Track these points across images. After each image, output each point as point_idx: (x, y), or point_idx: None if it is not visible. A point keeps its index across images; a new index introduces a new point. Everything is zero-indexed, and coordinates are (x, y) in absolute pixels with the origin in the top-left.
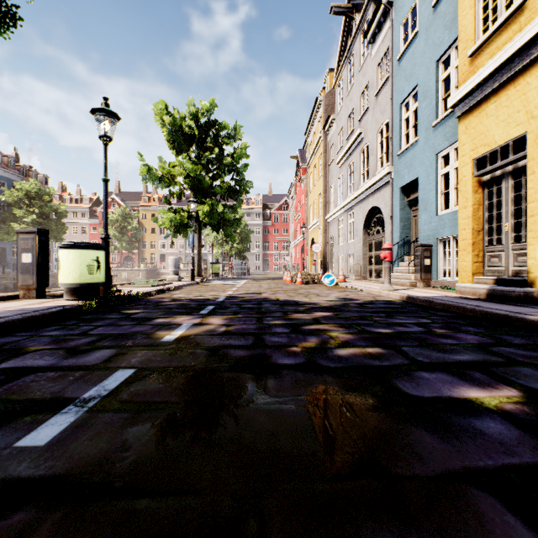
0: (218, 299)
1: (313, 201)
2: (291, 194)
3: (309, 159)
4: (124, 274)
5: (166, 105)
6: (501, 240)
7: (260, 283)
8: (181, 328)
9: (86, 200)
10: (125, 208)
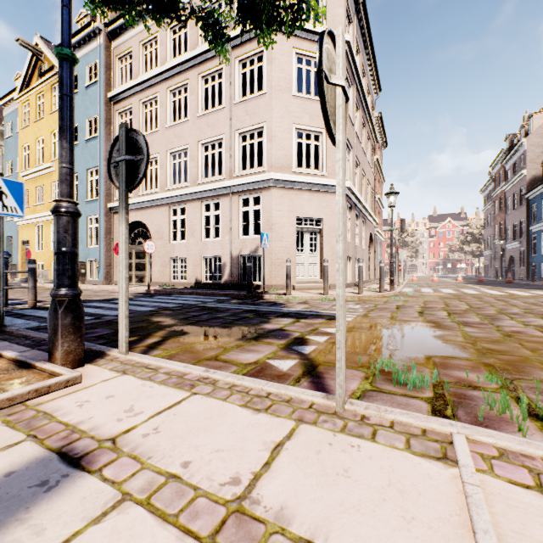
0: None
1: None
2: None
3: None
4: None
5: None
6: None
7: None
8: None
9: None
10: None
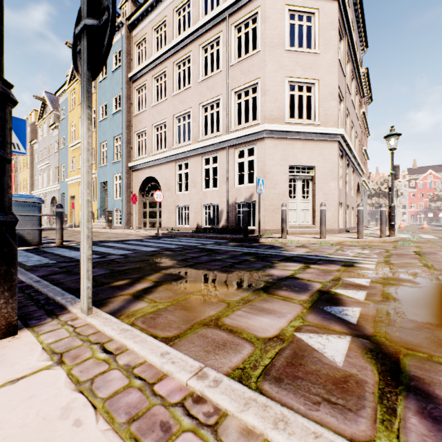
0: None
1: (23, 179)
2: None
3: None
4: None
5: None
6: None
7: None
8: None
9: None
10: None
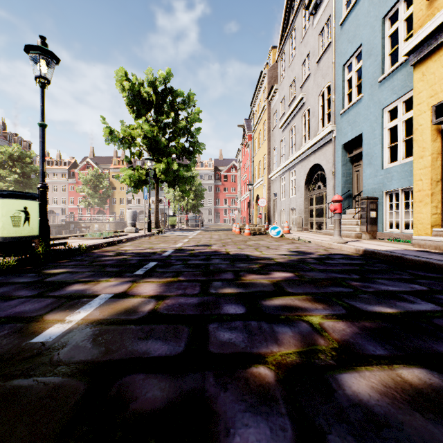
0: (164, 253)
1: (258, 162)
2: (238, 158)
3: (254, 126)
4: (96, 226)
5: (125, 72)
6: None
7: (211, 234)
8: (90, 304)
9: (65, 163)
10: (97, 170)
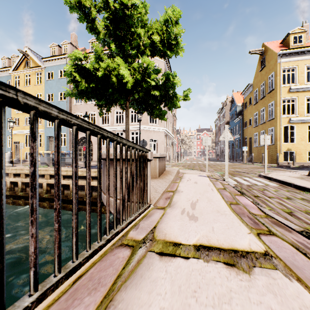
0: None
1: None
2: None
3: None
4: None
5: None
6: (19, 153)
7: None
8: None
9: None
10: None
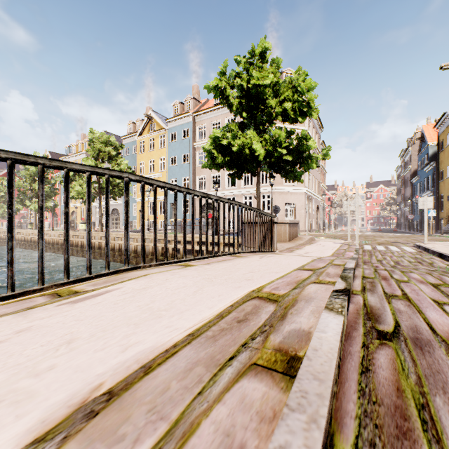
0: None
1: None
2: None
3: None
4: None
5: None
6: None
7: None
8: None
9: None
10: None
